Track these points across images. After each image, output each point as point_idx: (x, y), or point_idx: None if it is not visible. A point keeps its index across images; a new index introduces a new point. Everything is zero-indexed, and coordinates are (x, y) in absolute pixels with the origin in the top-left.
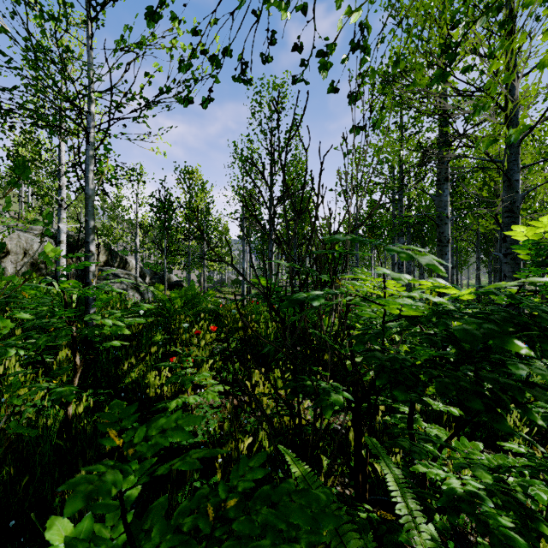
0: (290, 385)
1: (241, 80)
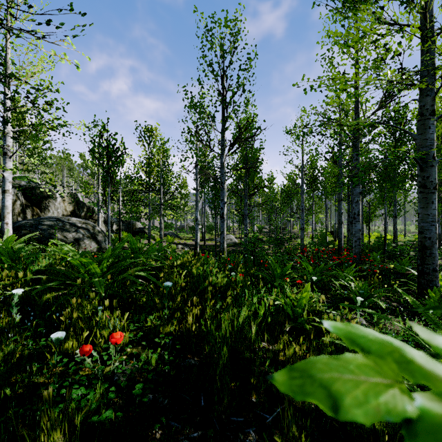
0: None
1: None
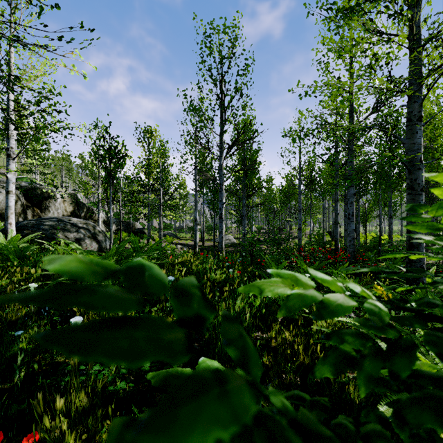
0: None
1: None
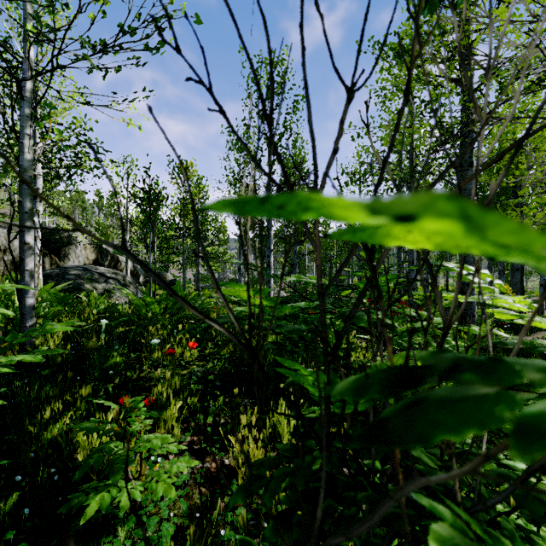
0: None
1: None
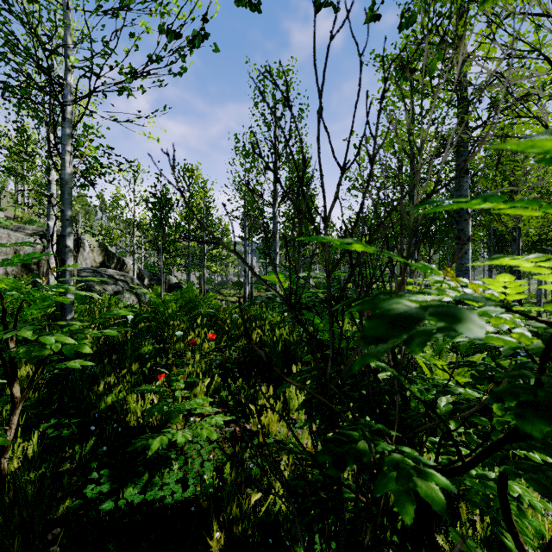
0: (333, 453)
1: (246, 3)
